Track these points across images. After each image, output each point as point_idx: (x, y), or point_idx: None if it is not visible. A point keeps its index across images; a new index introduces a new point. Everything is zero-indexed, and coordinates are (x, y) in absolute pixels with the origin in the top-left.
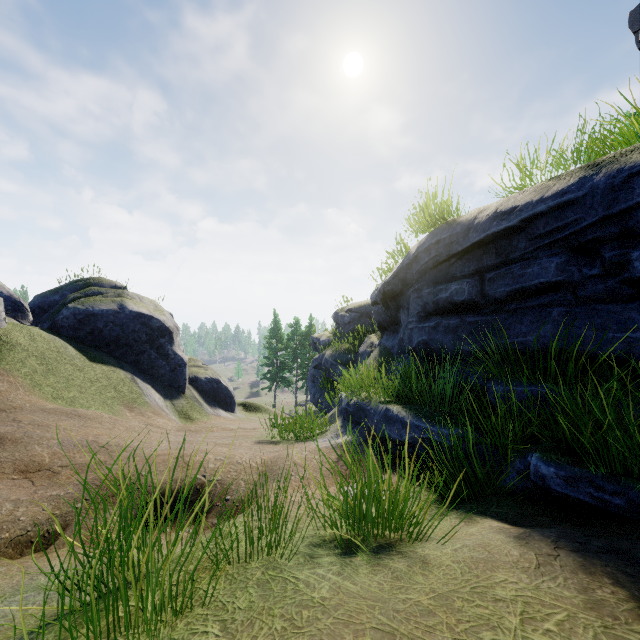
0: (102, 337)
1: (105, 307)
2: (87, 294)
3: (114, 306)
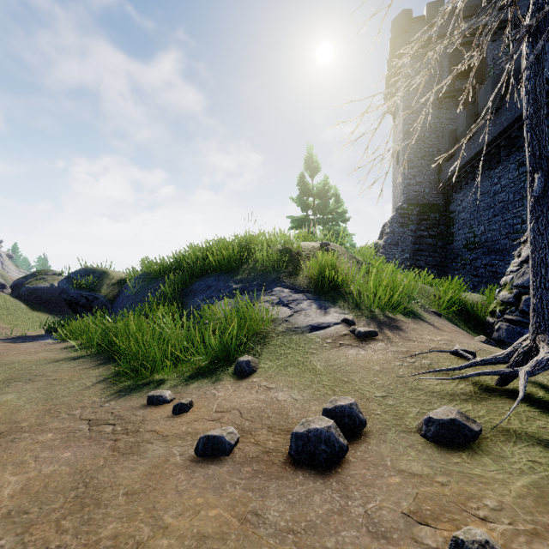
0: (42, 299)
1: (43, 285)
2: (37, 279)
3: (48, 285)
